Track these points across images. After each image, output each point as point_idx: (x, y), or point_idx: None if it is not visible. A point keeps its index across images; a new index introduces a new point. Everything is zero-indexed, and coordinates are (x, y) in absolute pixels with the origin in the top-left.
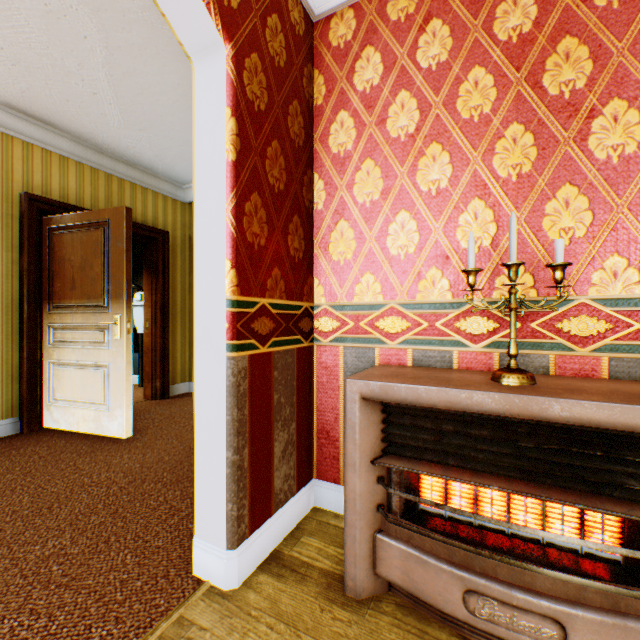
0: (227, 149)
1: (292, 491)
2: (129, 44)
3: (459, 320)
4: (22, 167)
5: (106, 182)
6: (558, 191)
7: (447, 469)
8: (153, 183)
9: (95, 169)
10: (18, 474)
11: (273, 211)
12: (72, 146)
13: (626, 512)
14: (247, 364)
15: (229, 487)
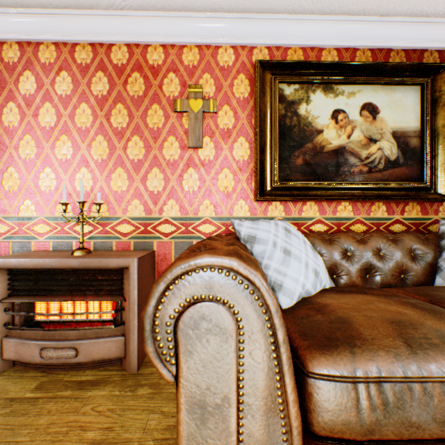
0: None
1: None
2: None
3: (76, 226)
4: None
5: None
6: (117, 169)
7: (41, 297)
8: None
9: None
10: None
11: None
12: None
13: (103, 299)
14: None
15: None
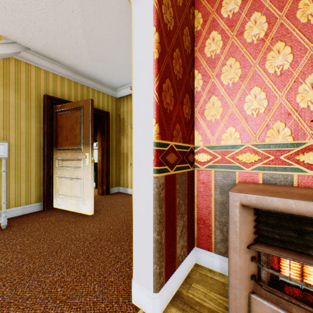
0: (153, 51)
1: (185, 255)
2: (93, 13)
3: (298, 154)
4: (44, 82)
5: (81, 89)
6: None
7: (309, 258)
8: (102, 88)
9: (76, 82)
10: (42, 231)
11: (176, 90)
12: (66, 72)
13: None
14: (163, 181)
15: (154, 255)
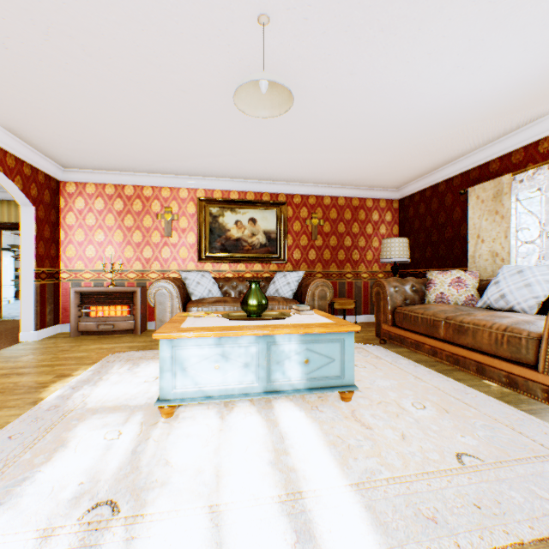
0: (35, 232)
1: (53, 324)
2: None
3: (107, 274)
4: None
5: None
6: (128, 247)
7: (96, 305)
8: None
9: None
10: None
11: (47, 244)
12: None
13: (125, 305)
14: (40, 286)
15: (35, 316)
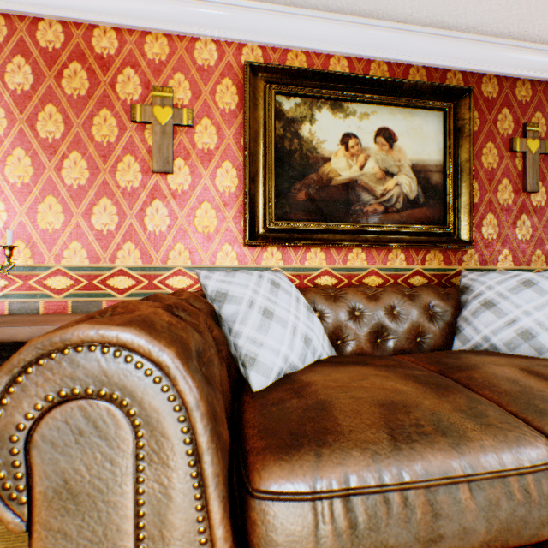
0: None
1: None
2: None
3: None
4: None
5: None
6: (46, 198)
7: None
8: None
9: None
10: None
11: None
12: None
13: None
14: None
15: None
